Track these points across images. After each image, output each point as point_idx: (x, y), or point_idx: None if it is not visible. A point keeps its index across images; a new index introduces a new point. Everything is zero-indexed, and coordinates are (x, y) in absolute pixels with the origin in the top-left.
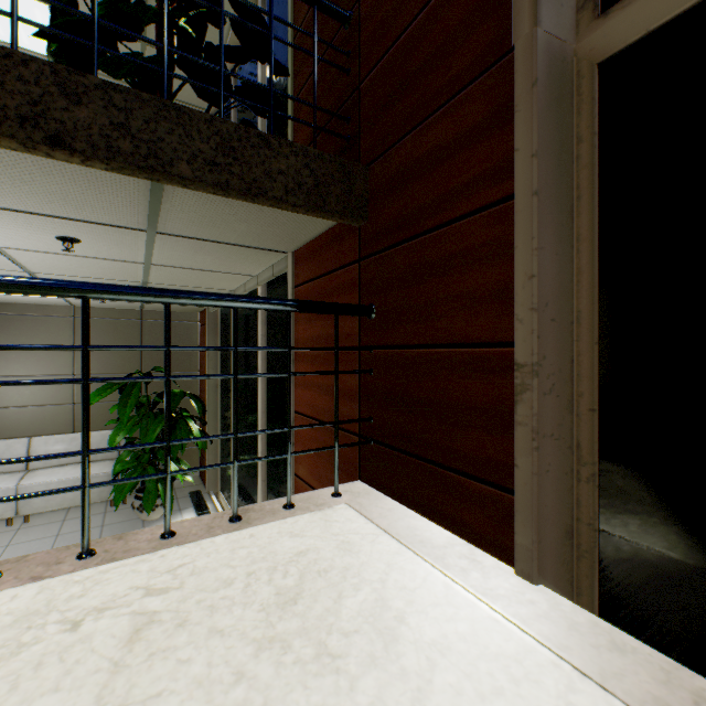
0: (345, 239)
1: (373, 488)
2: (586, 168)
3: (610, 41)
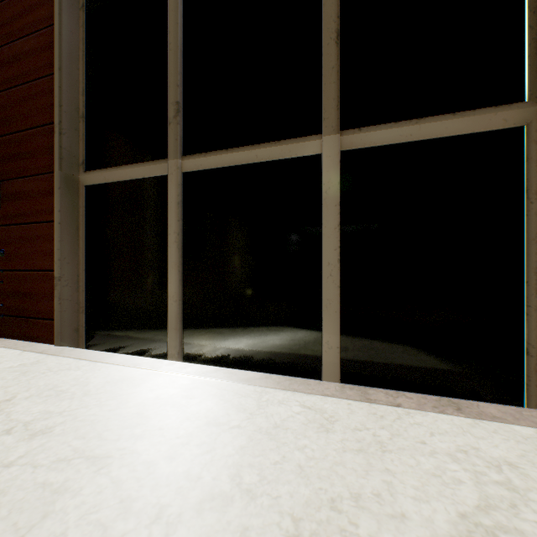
0: None
1: (4, 338)
2: (82, 216)
3: (87, 181)
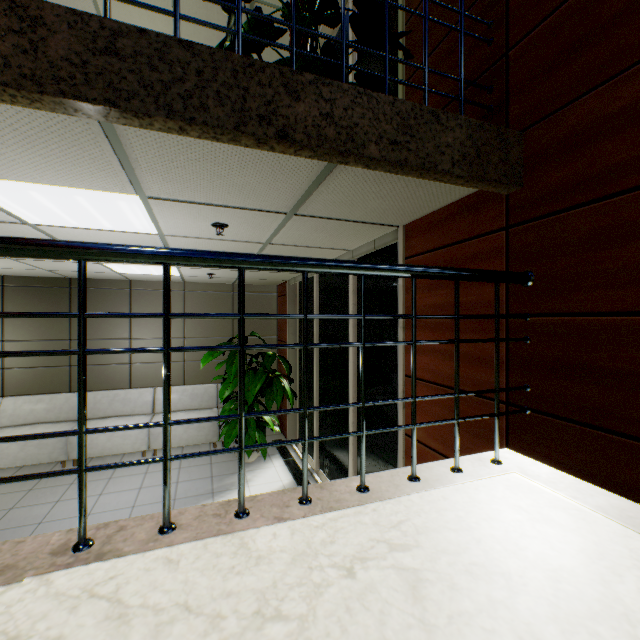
0: (484, 208)
1: (529, 457)
2: None
3: None
